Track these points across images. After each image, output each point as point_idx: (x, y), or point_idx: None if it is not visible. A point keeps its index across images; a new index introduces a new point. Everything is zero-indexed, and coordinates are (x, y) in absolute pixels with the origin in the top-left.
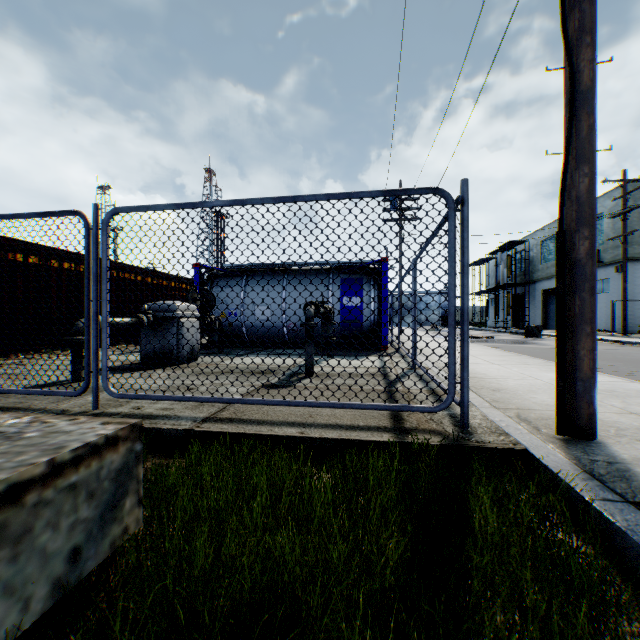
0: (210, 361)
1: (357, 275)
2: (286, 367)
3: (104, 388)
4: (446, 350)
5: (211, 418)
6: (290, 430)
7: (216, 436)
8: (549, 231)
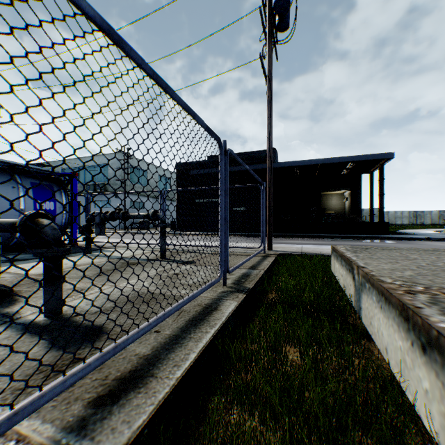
0: (2, 276)
1: (47, 182)
2: (117, 260)
3: (228, 269)
4: (263, 231)
5: (250, 268)
6: (266, 262)
7: (267, 270)
8: (71, 164)
